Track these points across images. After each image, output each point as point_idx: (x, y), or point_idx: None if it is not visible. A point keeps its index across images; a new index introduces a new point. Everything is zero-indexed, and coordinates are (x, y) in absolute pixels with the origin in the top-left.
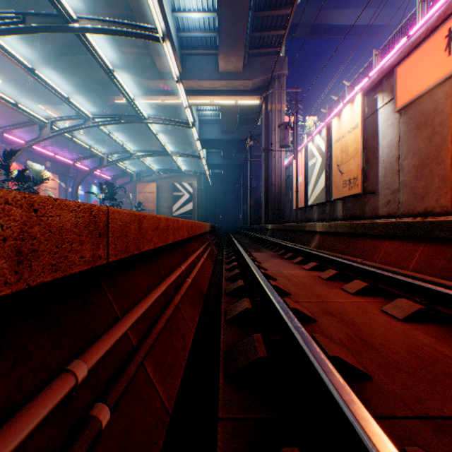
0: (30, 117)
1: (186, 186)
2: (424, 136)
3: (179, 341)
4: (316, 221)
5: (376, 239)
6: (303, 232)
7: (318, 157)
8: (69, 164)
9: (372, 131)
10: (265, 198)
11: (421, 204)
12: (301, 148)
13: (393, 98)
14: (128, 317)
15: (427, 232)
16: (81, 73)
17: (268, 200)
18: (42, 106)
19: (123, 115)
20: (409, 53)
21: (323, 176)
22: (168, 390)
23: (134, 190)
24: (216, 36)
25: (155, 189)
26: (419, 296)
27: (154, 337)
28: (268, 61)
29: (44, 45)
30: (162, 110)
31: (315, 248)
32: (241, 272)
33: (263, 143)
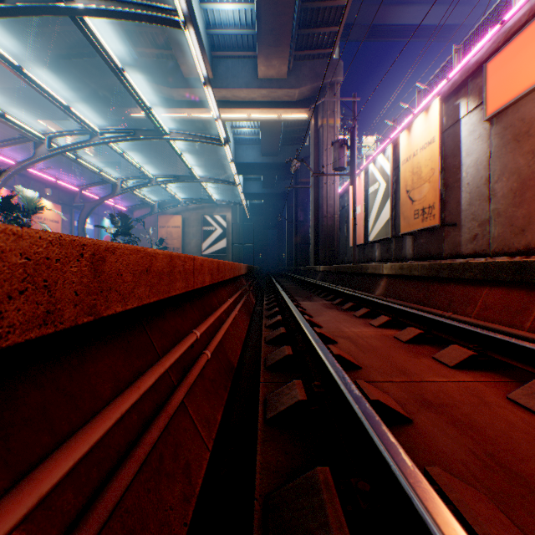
0: (21, 131)
1: (218, 219)
2: (525, 150)
3: (177, 484)
4: (378, 261)
5: (470, 285)
6: (364, 275)
7: (382, 181)
8: (74, 192)
9: (453, 147)
10: (315, 233)
11: (521, 239)
12: (359, 172)
13: (482, 103)
14: None
15: None
16: (89, 79)
17: (319, 236)
18: (42, 121)
19: (138, 129)
20: (504, 43)
21: (388, 205)
22: None
23: (155, 224)
24: (254, 33)
25: (180, 223)
26: None
27: None
28: (318, 65)
29: (42, 44)
30: (190, 127)
31: (382, 297)
32: (287, 331)
33: (312, 166)
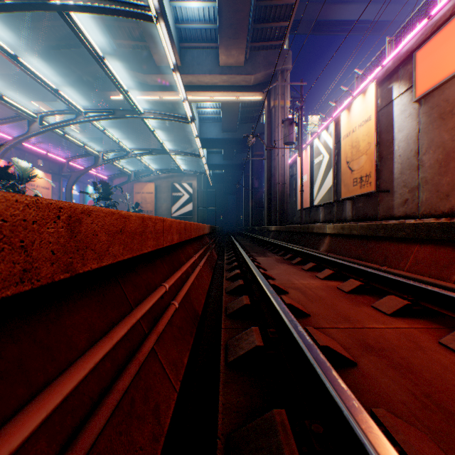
0: (16, 111)
1: (185, 186)
2: (449, 127)
3: (147, 425)
4: (322, 222)
5: (402, 243)
6: (310, 234)
7: (325, 154)
8: (63, 163)
9: (386, 124)
10: (268, 198)
11: (445, 203)
12: (305, 146)
13: (412, 86)
14: None
15: None
16: (75, 67)
17: (271, 201)
18: (35, 102)
19: (117, 109)
20: (431, 34)
21: (331, 174)
22: None
23: (132, 190)
24: (216, 27)
25: (153, 189)
26: None
27: None
28: (270, 54)
29: (35, 37)
30: (161, 108)
31: (326, 253)
32: (245, 283)
33: (265, 141)
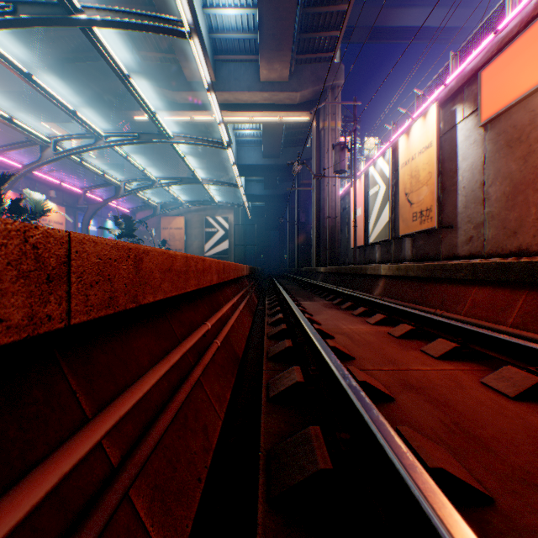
0: (28, 135)
1: (220, 221)
2: (517, 156)
3: (199, 438)
4: (379, 263)
5: (460, 285)
6: (363, 275)
7: (382, 184)
8: (78, 194)
9: (449, 151)
10: (316, 234)
11: (513, 241)
12: (359, 174)
13: (477, 109)
14: (98, 421)
15: (532, 275)
16: (93, 83)
17: (320, 238)
18: (46, 124)
19: (142, 133)
20: (497, 52)
21: (388, 207)
22: (173, 533)
23: (158, 225)
24: (256, 38)
25: (182, 224)
26: (532, 364)
27: (149, 449)
28: (319, 68)
29: (47, 49)
30: (192, 129)
31: (380, 297)
32: (288, 327)
33: (313, 169)
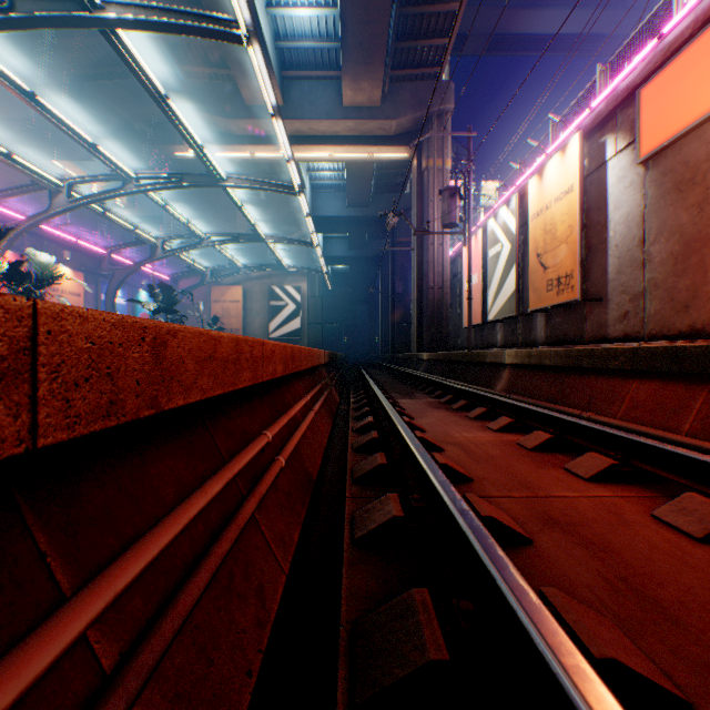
0: (32, 176)
1: (290, 292)
2: (689, 203)
3: (250, 606)
4: (501, 347)
5: (615, 378)
6: (481, 364)
7: (505, 242)
8: (101, 256)
9: (597, 198)
10: (418, 309)
11: (684, 318)
12: (475, 229)
13: (635, 140)
14: (76, 605)
15: None
16: (120, 107)
17: (423, 314)
18: (58, 162)
19: (186, 174)
20: (662, 63)
21: (514, 273)
22: None
23: (207, 297)
24: (338, 47)
25: (240, 296)
26: None
27: (164, 641)
28: (421, 88)
29: (59, 62)
30: (253, 170)
31: (504, 393)
32: (380, 436)
33: (413, 222)
